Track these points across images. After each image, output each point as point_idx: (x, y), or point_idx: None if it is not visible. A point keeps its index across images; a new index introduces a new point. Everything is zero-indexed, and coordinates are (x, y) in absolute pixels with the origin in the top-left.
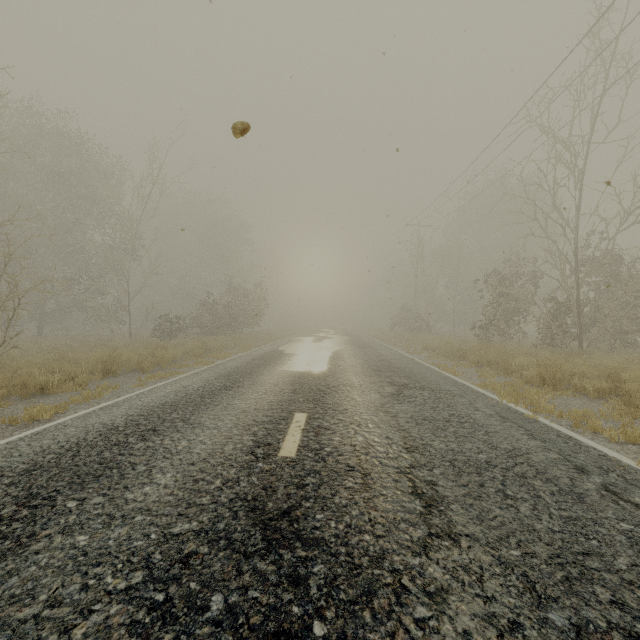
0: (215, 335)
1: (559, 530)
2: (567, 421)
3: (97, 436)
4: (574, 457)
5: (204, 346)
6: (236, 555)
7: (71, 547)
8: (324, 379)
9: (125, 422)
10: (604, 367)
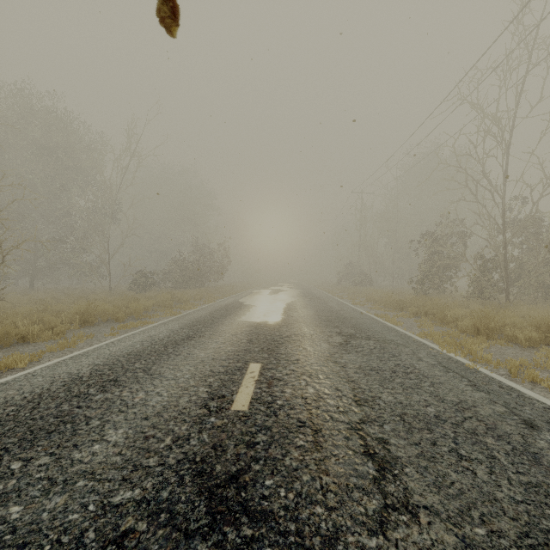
0: (184, 288)
1: (522, 500)
2: (505, 370)
3: (60, 387)
4: (520, 410)
5: (174, 298)
6: (176, 534)
7: (1, 521)
8: (278, 329)
9: (90, 372)
10: (532, 318)
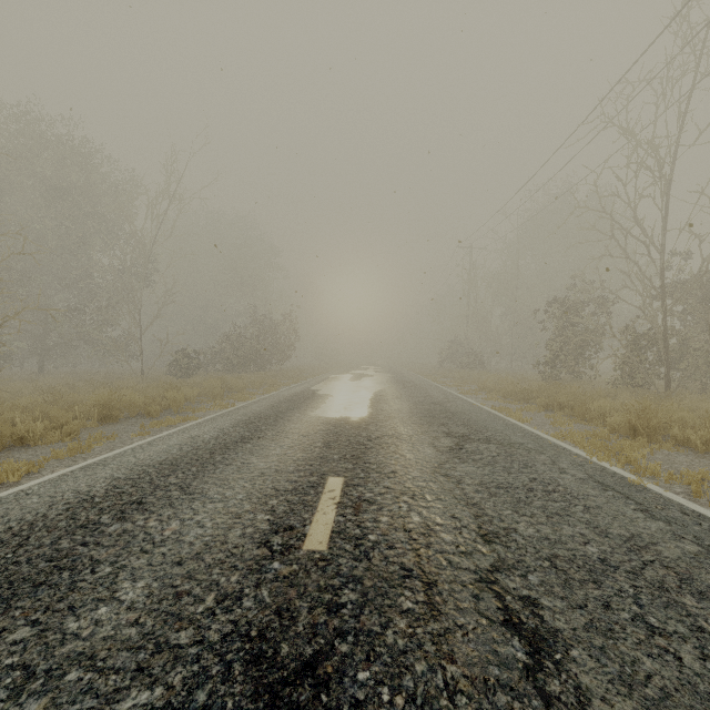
0: (239, 372)
1: None
2: (681, 487)
3: (62, 512)
4: None
5: (225, 385)
6: None
7: None
8: (365, 428)
9: (106, 489)
10: (706, 413)
